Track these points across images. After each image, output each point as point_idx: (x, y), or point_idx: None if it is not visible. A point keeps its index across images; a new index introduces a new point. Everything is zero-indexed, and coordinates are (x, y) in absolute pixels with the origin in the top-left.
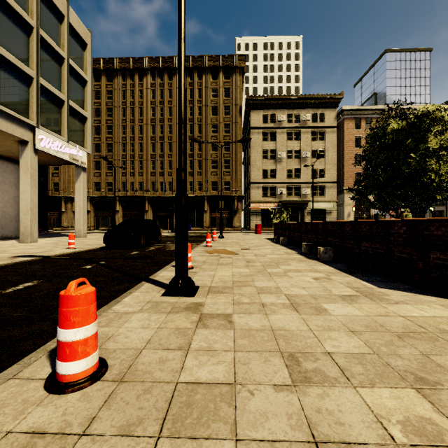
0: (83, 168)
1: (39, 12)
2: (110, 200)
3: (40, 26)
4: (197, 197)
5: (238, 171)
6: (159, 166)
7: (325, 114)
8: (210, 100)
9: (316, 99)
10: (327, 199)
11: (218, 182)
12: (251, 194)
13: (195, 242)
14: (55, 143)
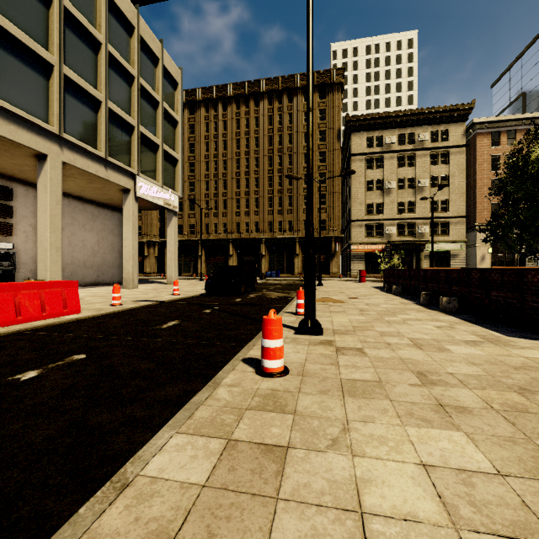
0: (174, 212)
1: (139, 61)
2: (192, 244)
3: (140, 74)
4: (287, 239)
5: (336, 207)
6: (245, 205)
7: (449, 130)
8: (302, 125)
9: (436, 112)
10: (452, 238)
11: None
12: (352, 234)
13: (293, 290)
14: (152, 189)
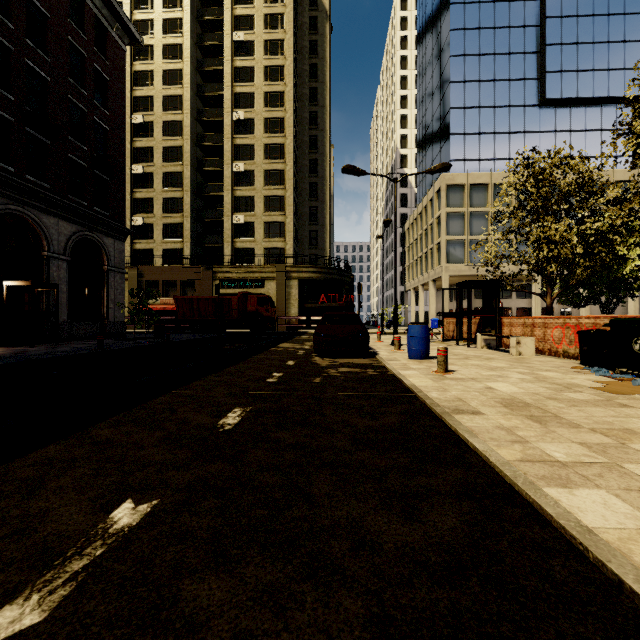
0: None
1: None
2: None
3: None
4: None
5: None
6: None
7: None
8: None
9: None
10: None
11: None
12: None
13: None
14: None
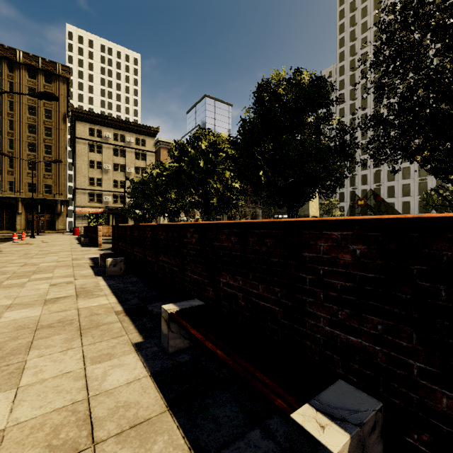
0: None
1: None
2: None
3: None
4: (8, 198)
5: (62, 176)
6: None
7: (146, 140)
8: (26, 98)
9: (138, 126)
10: None
11: (36, 184)
12: (77, 199)
13: (3, 241)
14: None
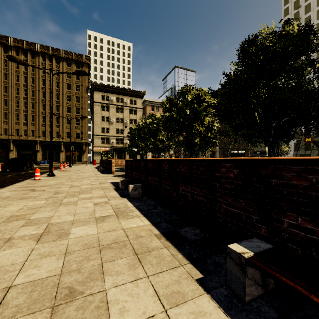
0: None
1: None
2: None
3: None
4: (56, 142)
5: (85, 127)
6: (23, 118)
7: (137, 101)
8: (65, 79)
9: (132, 92)
10: None
11: (71, 133)
12: (94, 141)
13: (54, 169)
14: None
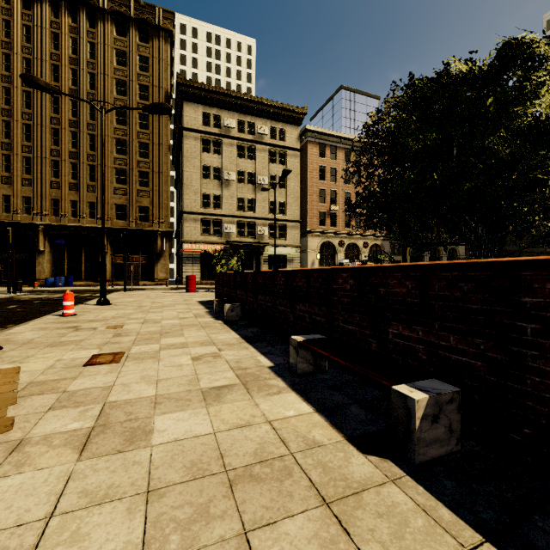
0: None
1: None
2: None
3: None
4: (87, 229)
5: (163, 192)
6: (2, 166)
7: (286, 131)
8: (112, 67)
9: (275, 107)
10: (288, 242)
11: (127, 206)
12: (185, 229)
13: None
14: None
